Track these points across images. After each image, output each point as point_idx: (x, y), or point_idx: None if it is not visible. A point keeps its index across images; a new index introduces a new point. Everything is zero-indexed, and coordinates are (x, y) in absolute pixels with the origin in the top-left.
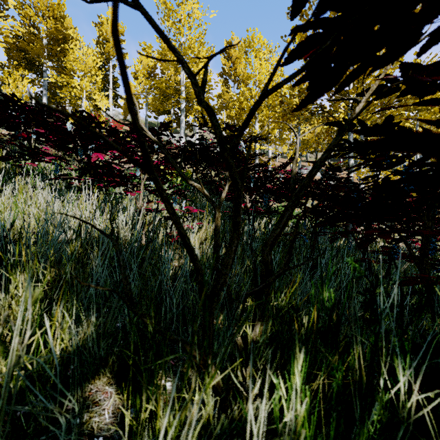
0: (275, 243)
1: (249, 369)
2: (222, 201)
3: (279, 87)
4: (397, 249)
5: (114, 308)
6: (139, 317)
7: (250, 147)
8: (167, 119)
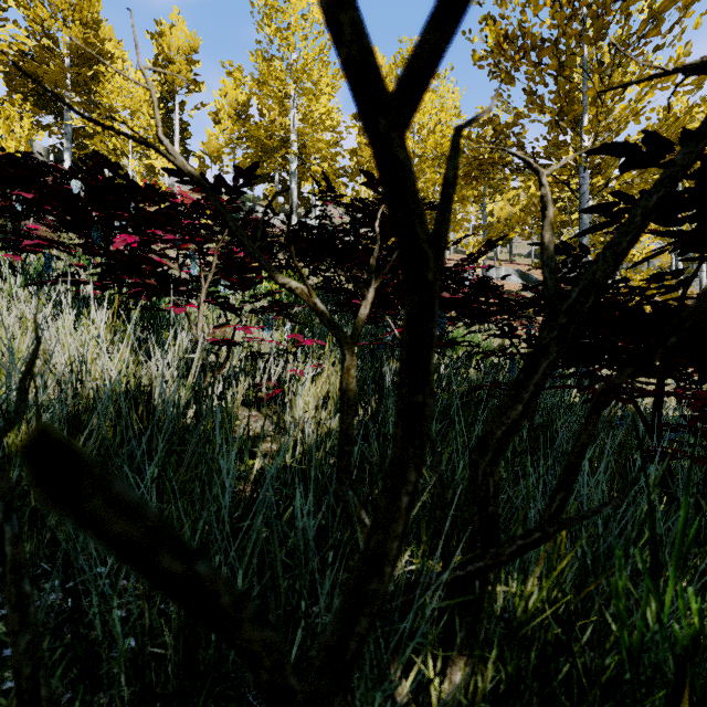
0: (507, 442)
1: None
2: (360, 325)
3: None
4: None
5: None
6: None
7: (458, 145)
8: (269, 190)
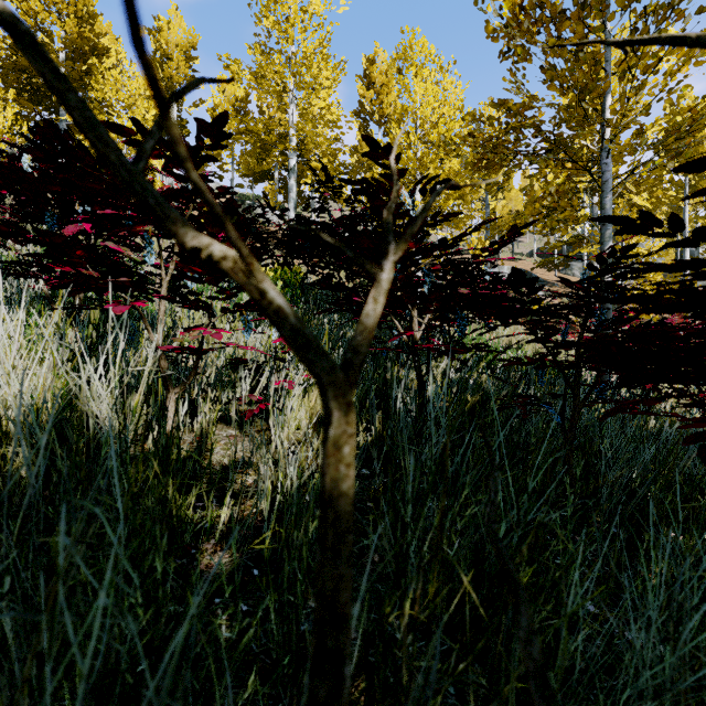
0: None
1: None
2: (364, 340)
3: None
4: None
5: None
6: None
7: None
8: (268, 188)
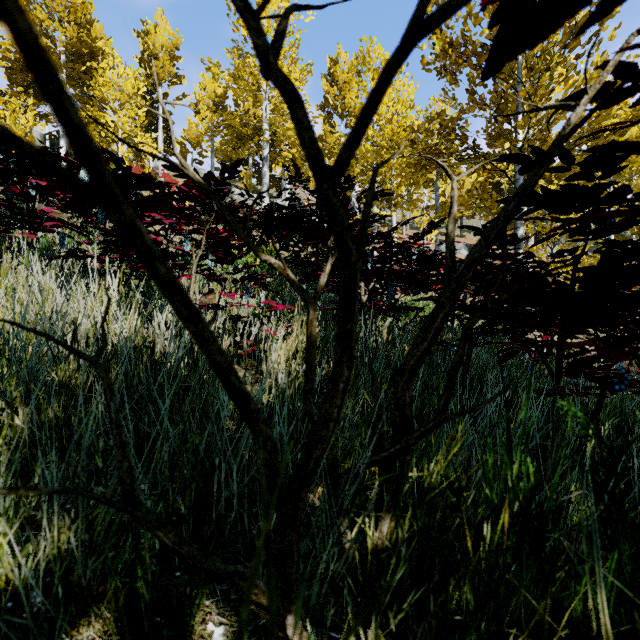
0: (418, 368)
1: (372, 632)
2: (320, 290)
3: (452, 9)
4: (625, 374)
5: (109, 497)
6: (147, 529)
7: (374, 181)
8: (243, 172)
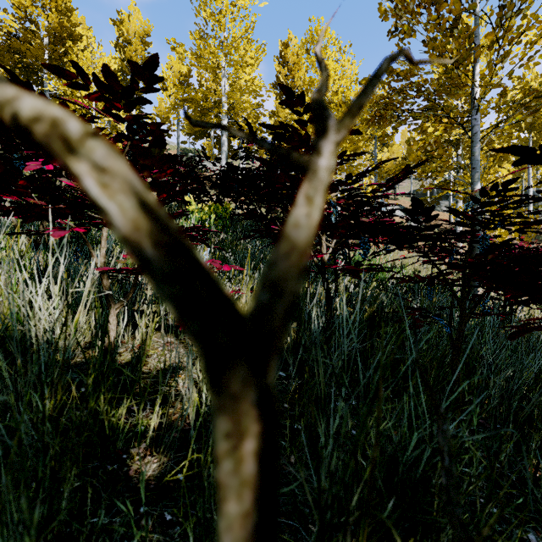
0: None
1: None
2: (292, 268)
3: None
4: None
5: None
6: None
7: None
8: (206, 143)
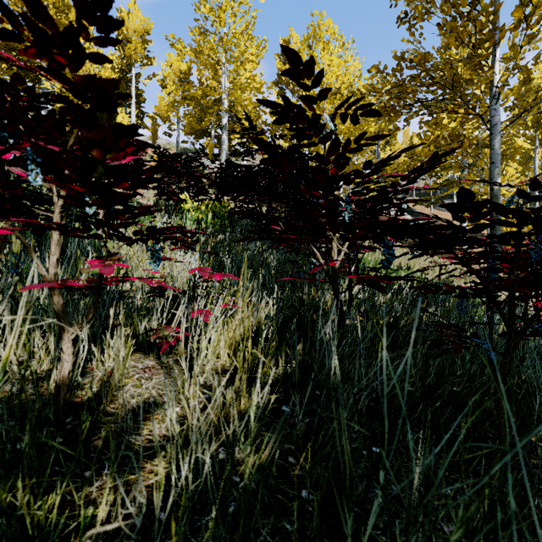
0: None
1: None
2: None
3: None
4: None
5: None
6: None
7: None
8: (206, 143)
